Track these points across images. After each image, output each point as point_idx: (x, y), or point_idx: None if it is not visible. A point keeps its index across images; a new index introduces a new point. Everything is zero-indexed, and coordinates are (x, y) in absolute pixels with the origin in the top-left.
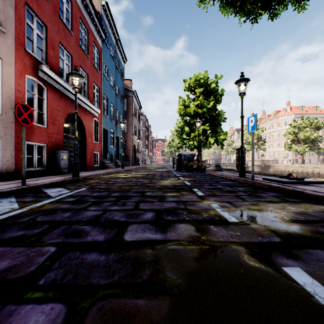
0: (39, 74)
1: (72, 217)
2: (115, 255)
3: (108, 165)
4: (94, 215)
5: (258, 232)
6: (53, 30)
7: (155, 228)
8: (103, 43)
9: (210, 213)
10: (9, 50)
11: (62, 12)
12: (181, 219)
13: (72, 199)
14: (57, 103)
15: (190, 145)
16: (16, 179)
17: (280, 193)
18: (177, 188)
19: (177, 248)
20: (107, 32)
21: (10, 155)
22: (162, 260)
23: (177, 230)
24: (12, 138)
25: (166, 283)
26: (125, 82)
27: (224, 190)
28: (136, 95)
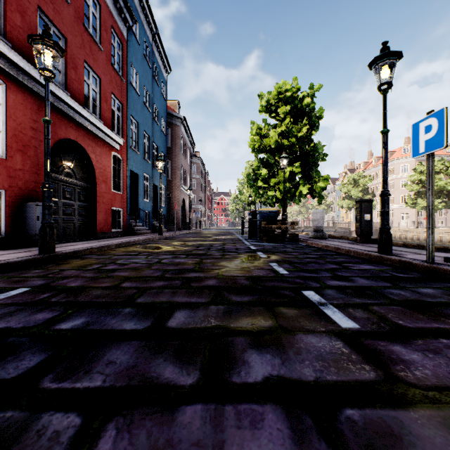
0: None
1: None
2: None
3: (138, 230)
4: None
5: None
6: None
7: None
8: (130, 34)
9: None
10: None
11: None
12: None
13: None
14: (32, 115)
15: (269, 197)
16: None
17: None
18: (261, 289)
19: None
20: (137, 18)
21: None
22: None
23: None
24: None
25: None
26: (170, 104)
27: (393, 299)
28: (186, 125)
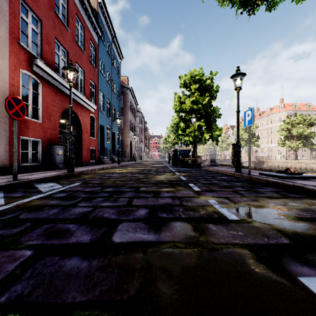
0: (34, 68)
1: (58, 214)
2: (100, 261)
3: (104, 161)
4: (83, 212)
5: (263, 232)
6: (48, 25)
7: (148, 227)
8: (99, 40)
9: (208, 210)
10: (3, 44)
11: (58, 7)
12: (177, 217)
13: (63, 195)
14: (52, 98)
15: (186, 140)
16: (9, 174)
17: (279, 188)
18: (172, 183)
19: (172, 252)
20: (103, 29)
21: (3, 149)
22: (154, 268)
23: (172, 229)
24: (6, 133)
25: (158, 300)
26: (122, 79)
27: (220, 185)
28: (132, 92)
